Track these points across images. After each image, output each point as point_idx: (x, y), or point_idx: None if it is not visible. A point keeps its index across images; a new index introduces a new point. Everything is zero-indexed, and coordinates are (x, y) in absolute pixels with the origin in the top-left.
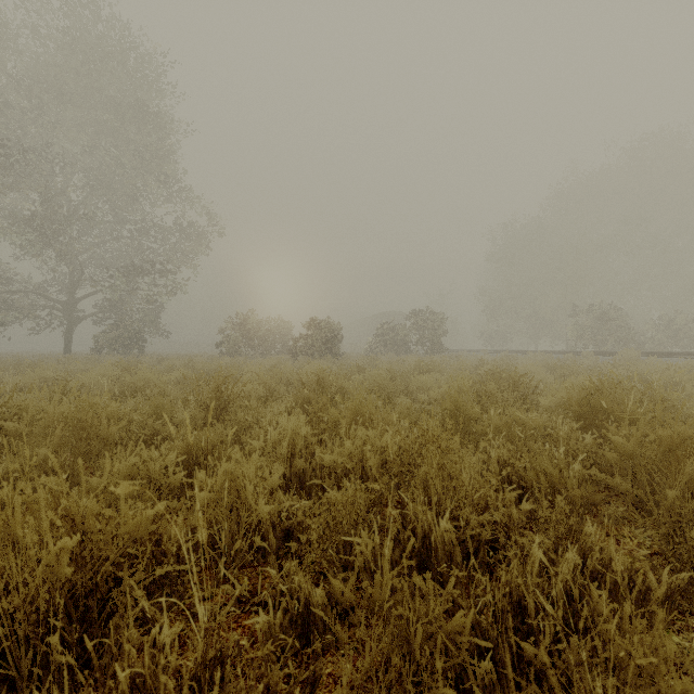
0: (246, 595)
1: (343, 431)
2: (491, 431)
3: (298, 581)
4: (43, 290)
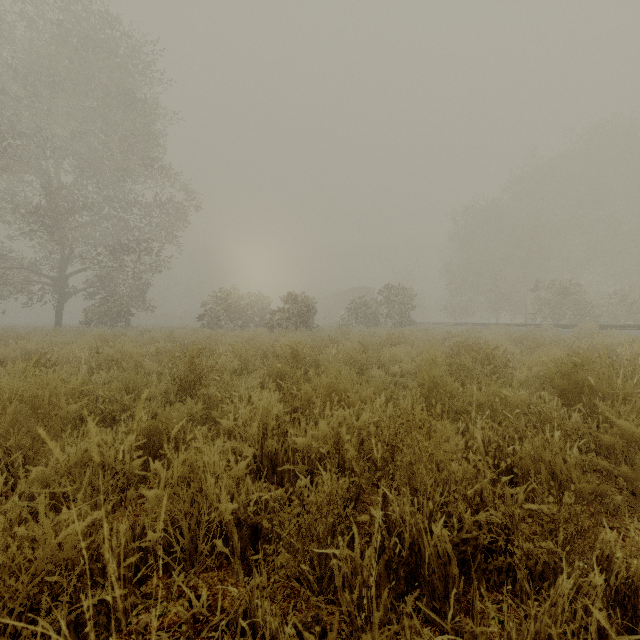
0: (204, 611)
1: (317, 411)
2: (474, 409)
3: (263, 607)
4: (36, 266)
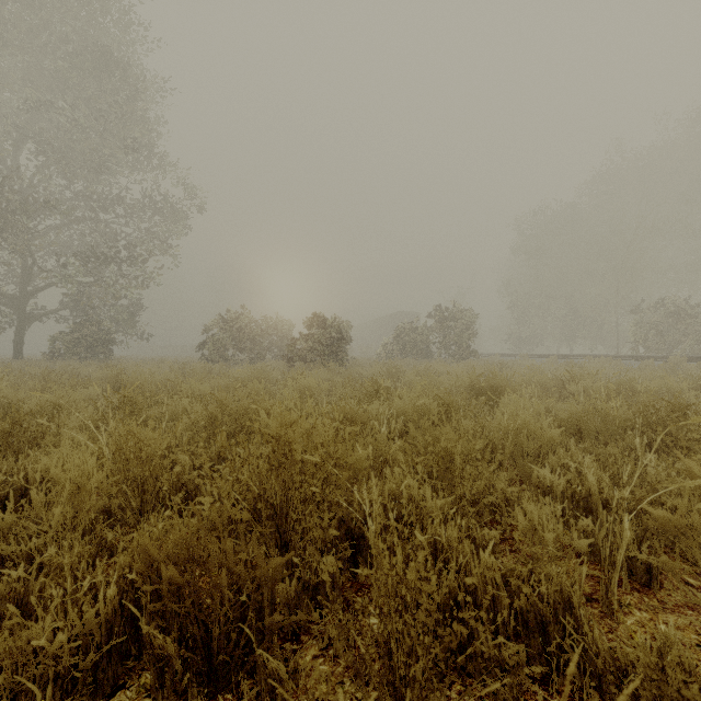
0: None
1: None
2: None
3: None
4: None
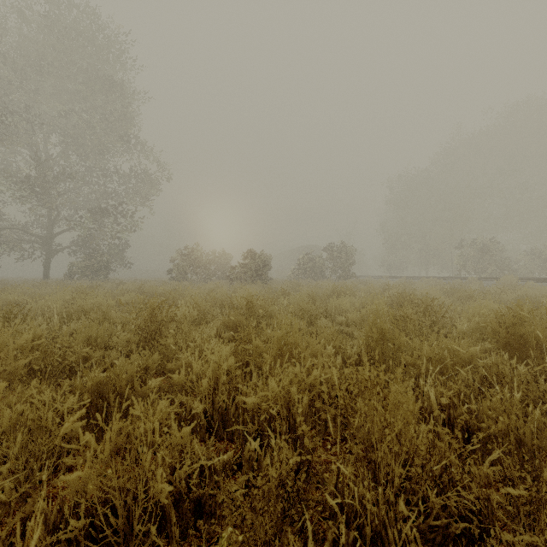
0: None
1: (267, 369)
2: (424, 363)
3: None
4: (27, 227)
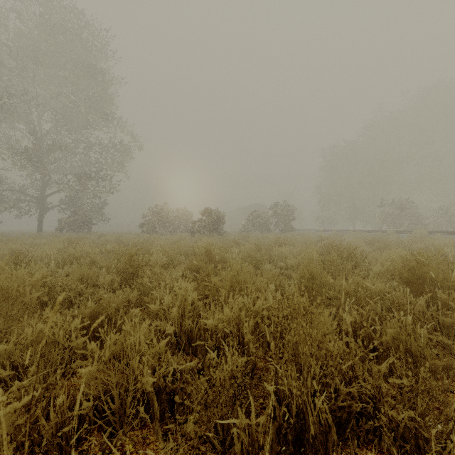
0: None
1: (222, 299)
2: (343, 296)
3: None
4: (24, 189)
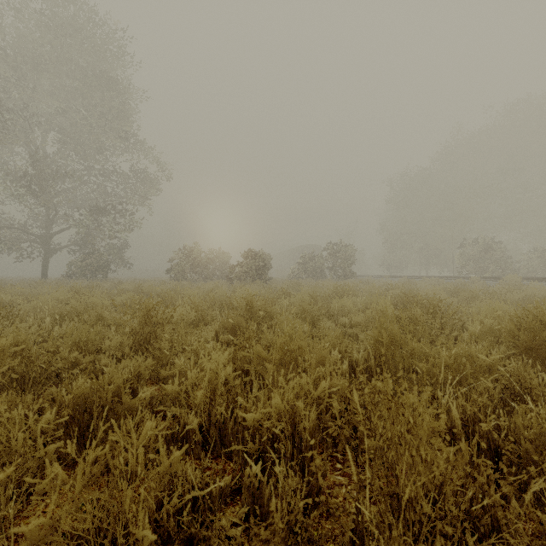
0: None
1: (269, 381)
2: (442, 372)
3: None
4: (26, 226)
